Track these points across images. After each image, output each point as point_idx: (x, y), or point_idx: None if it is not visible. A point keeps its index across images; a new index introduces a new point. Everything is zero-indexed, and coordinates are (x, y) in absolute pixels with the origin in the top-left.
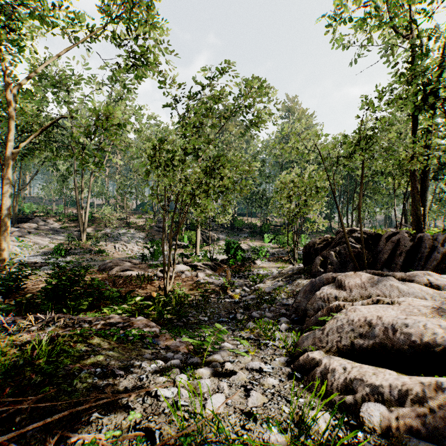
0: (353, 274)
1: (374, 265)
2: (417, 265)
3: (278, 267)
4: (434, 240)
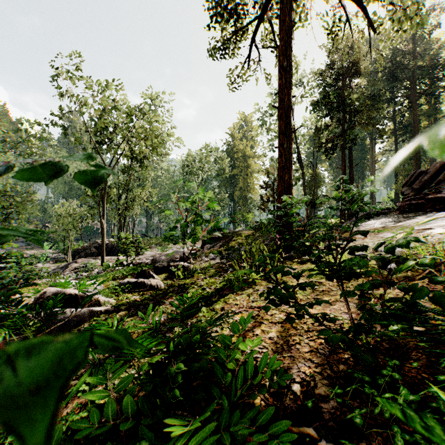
0: (81, 259)
1: (99, 256)
2: (111, 255)
3: (57, 266)
4: (117, 246)
